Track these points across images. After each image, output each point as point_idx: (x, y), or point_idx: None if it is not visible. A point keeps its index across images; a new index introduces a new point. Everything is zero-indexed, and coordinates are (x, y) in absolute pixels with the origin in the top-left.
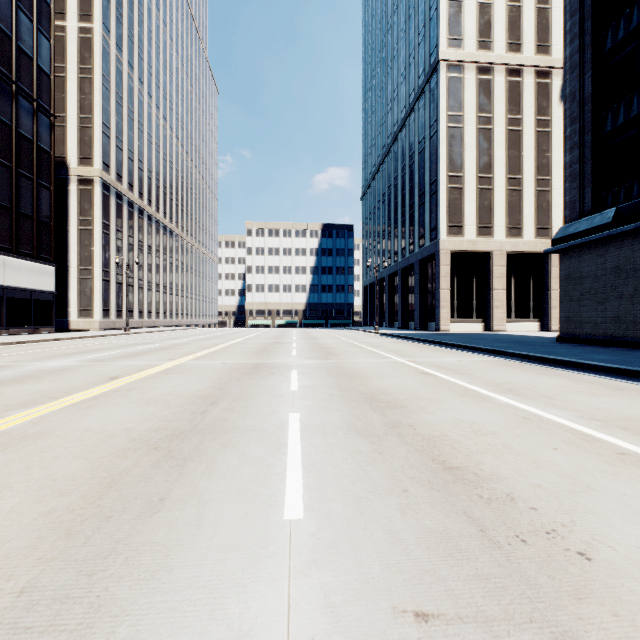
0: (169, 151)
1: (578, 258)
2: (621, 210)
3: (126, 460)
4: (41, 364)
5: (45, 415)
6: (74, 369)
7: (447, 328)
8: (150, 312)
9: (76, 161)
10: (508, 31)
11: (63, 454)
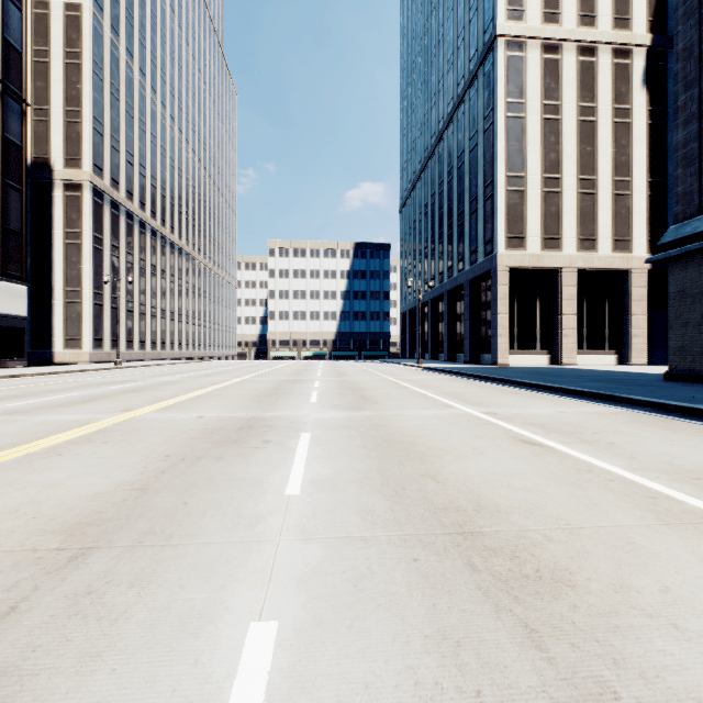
0: (178, 156)
1: (698, 268)
2: None
3: None
4: None
5: None
6: None
7: (506, 361)
8: (154, 342)
9: (62, 162)
10: (580, 1)
11: None
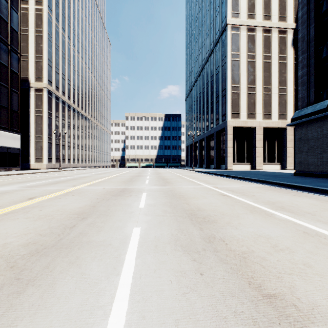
0: (84, 75)
1: (306, 128)
2: None
3: None
4: None
5: None
6: (12, 192)
7: (231, 168)
8: (74, 159)
9: (34, 79)
10: (264, 9)
11: None
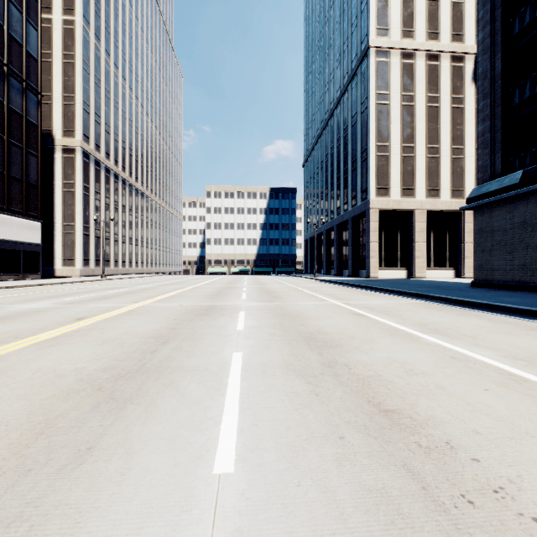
0: (140, 125)
1: (489, 214)
2: (527, 172)
3: (67, 402)
4: (20, 306)
5: (5, 354)
6: (47, 310)
7: (376, 275)
8: (124, 261)
9: (61, 133)
10: (428, 22)
11: (7, 395)
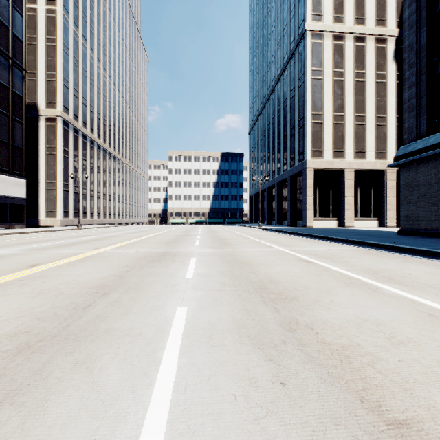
0: (113, 100)
1: (415, 170)
2: None
3: None
4: None
5: None
6: (8, 257)
7: (311, 225)
8: (99, 214)
9: (44, 105)
10: (355, 9)
11: None
